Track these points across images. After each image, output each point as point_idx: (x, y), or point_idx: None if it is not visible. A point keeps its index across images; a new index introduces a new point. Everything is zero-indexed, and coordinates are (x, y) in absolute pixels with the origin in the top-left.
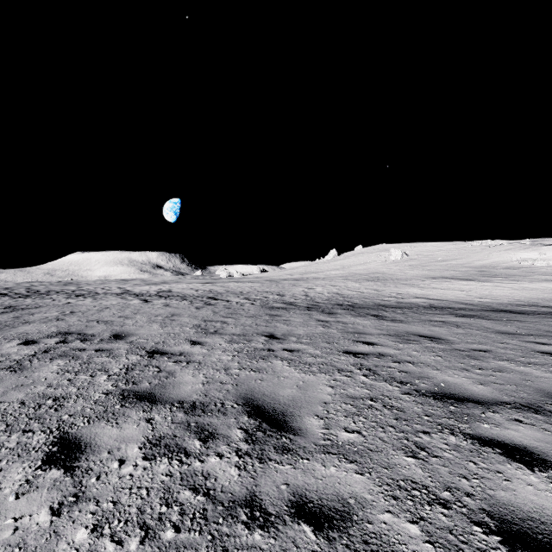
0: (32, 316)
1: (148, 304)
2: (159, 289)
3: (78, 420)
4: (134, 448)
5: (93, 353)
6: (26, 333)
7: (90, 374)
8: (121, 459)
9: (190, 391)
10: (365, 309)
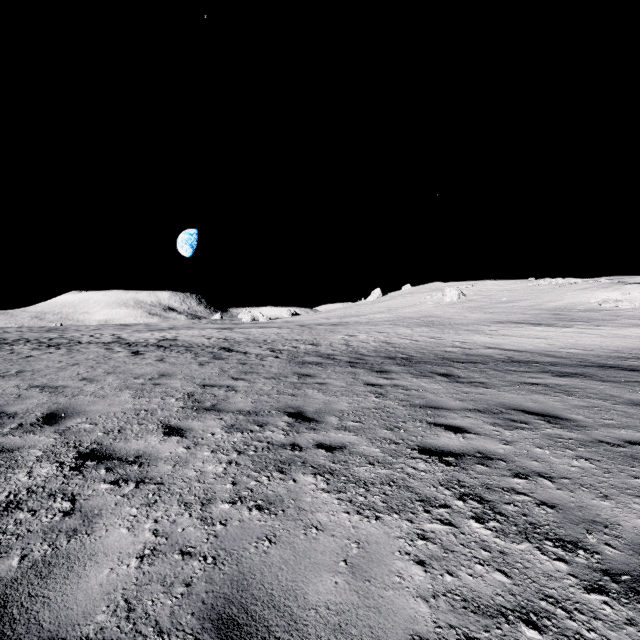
0: None
1: (136, 359)
2: (162, 336)
3: None
4: None
5: None
6: None
7: None
8: None
9: (99, 589)
10: (427, 364)
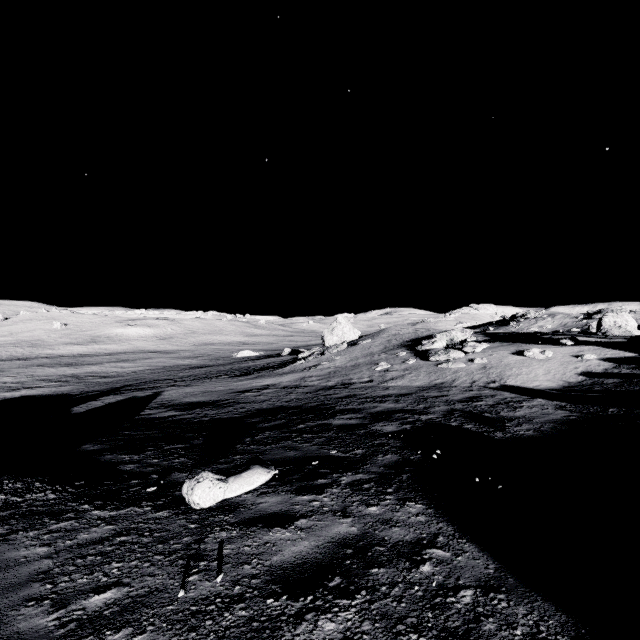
0: None
1: None
2: None
3: None
4: None
5: None
6: None
7: None
8: None
9: None
10: (23, 359)
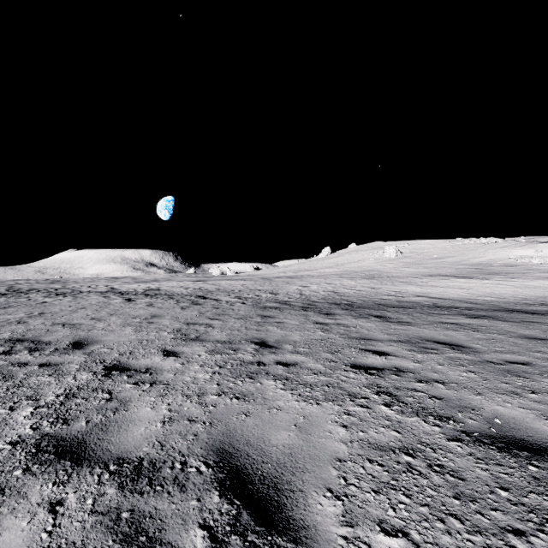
0: None
1: (130, 304)
2: (147, 287)
3: None
4: None
5: (35, 369)
6: None
7: (10, 406)
8: None
9: (140, 436)
10: (365, 309)
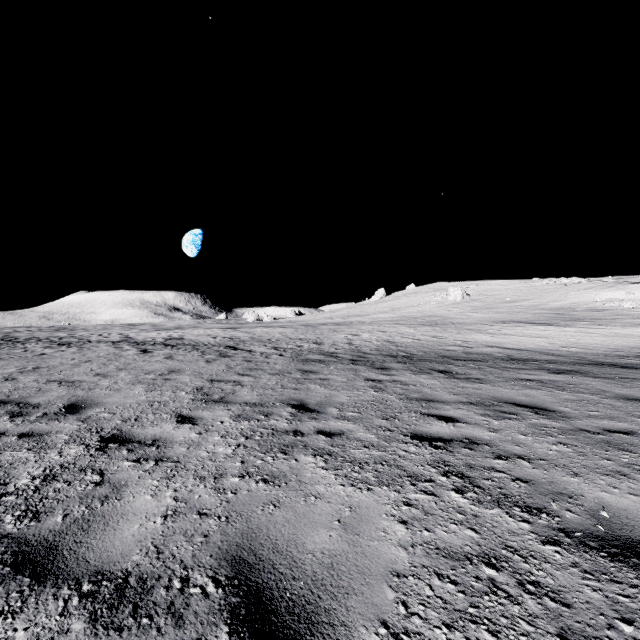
0: None
1: (145, 356)
2: (168, 336)
3: None
4: None
5: (12, 441)
6: None
7: None
8: None
9: (132, 538)
10: (427, 362)
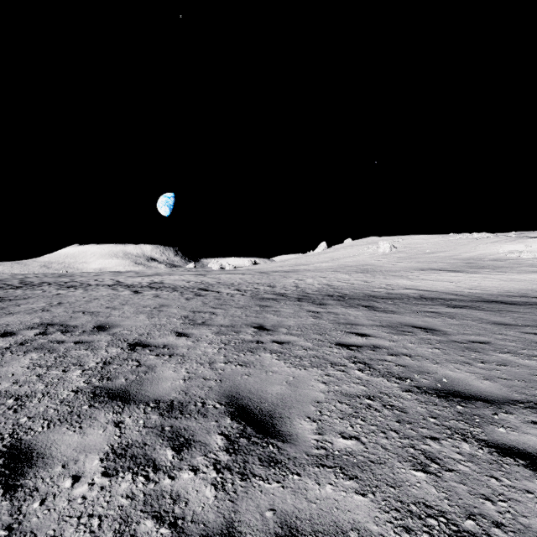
0: (17, 307)
1: (138, 295)
2: (151, 280)
3: (36, 424)
4: (95, 461)
5: (72, 345)
6: (6, 324)
7: (62, 369)
8: (76, 475)
9: (169, 388)
10: (355, 300)
